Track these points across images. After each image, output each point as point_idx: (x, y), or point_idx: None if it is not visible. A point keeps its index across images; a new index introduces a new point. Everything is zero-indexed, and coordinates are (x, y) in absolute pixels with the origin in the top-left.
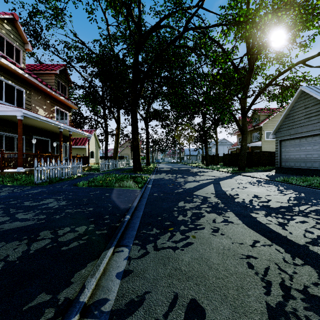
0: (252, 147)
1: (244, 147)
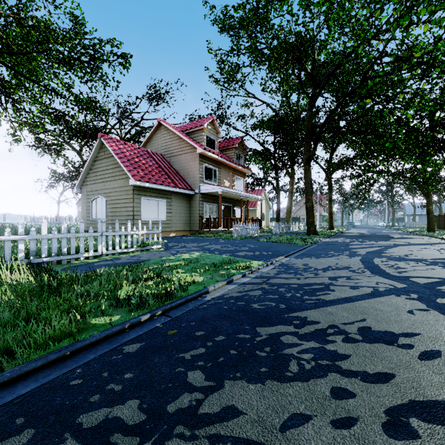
0: None
1: None
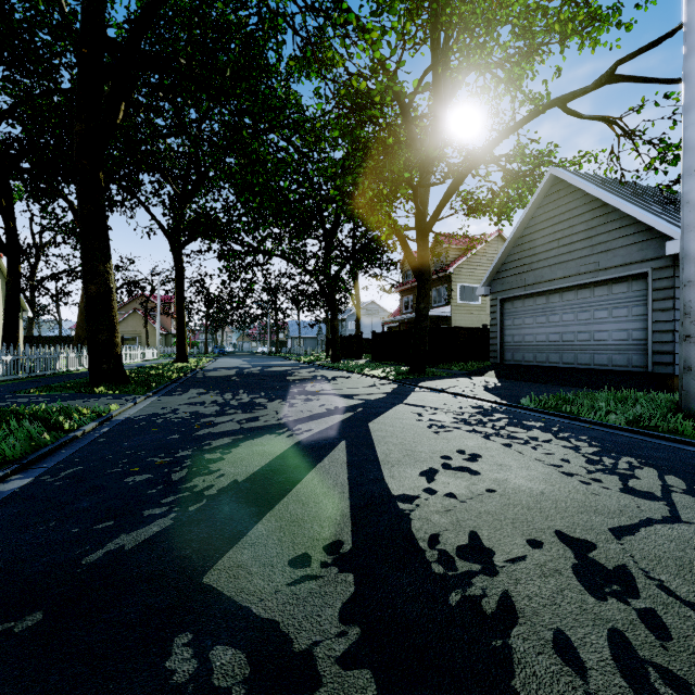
0: (431, 319)
1: (425, 315)
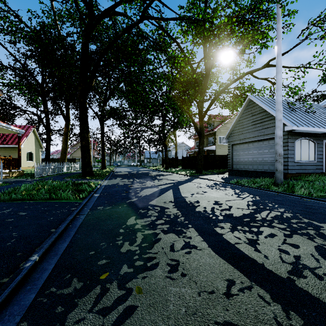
0: (207, 151)
1: (202, 150)
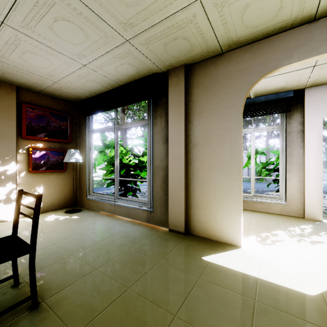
0: None
1: None
